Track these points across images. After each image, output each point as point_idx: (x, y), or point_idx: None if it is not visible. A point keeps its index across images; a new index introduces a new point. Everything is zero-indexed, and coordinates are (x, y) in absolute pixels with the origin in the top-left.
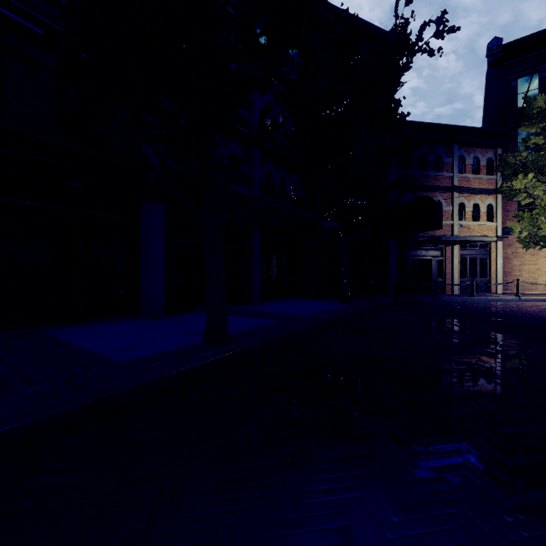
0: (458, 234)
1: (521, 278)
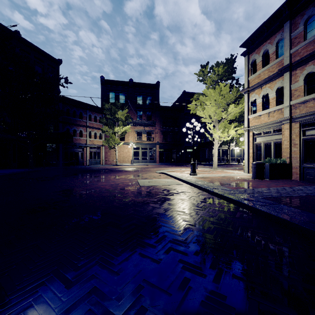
0: (89, 143)
1: (110, 159)
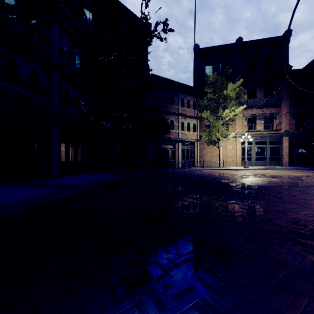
0: (181, 137)
1: (206, 159)
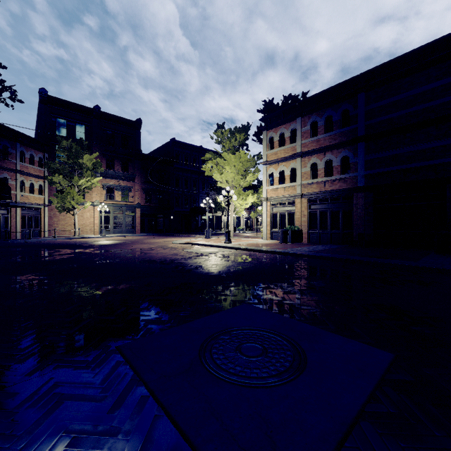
0: (20, 200)
1: (58, 228)
